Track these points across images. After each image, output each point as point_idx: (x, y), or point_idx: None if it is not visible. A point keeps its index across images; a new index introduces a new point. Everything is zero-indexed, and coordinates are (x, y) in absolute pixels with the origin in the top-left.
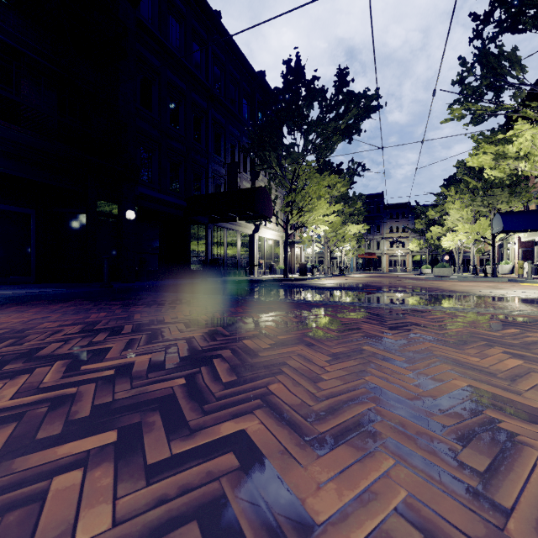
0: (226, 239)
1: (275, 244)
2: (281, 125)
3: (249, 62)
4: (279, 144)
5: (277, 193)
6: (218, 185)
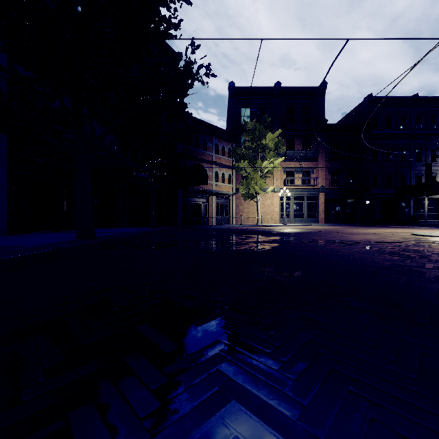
0: (426, 203)
1: None
2: None
3: None
4: None
5: None
6: (420, 176)
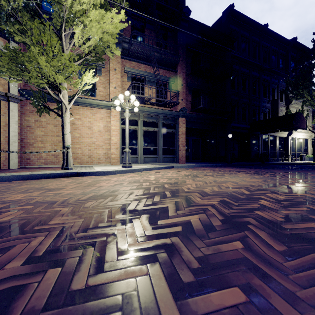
0: (269, 141)
1: (304, 141)
2: (311, 70)
3: (284, 38)
4: (310, 84)
5: (306, 108)
6: (265, 113)
